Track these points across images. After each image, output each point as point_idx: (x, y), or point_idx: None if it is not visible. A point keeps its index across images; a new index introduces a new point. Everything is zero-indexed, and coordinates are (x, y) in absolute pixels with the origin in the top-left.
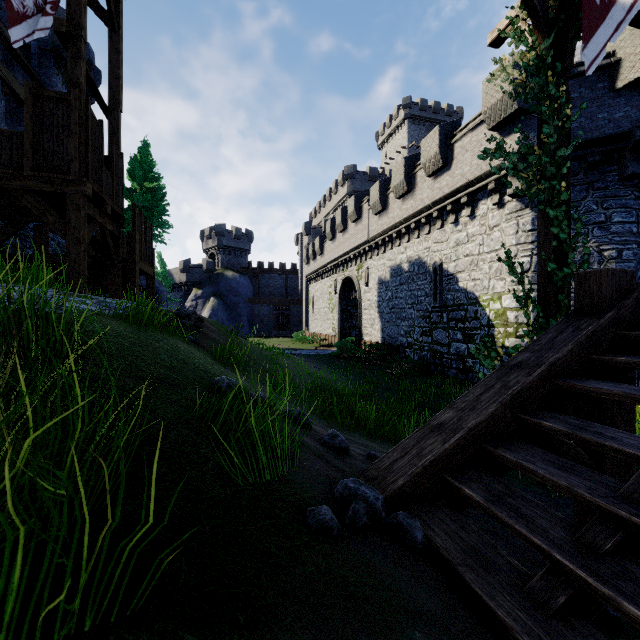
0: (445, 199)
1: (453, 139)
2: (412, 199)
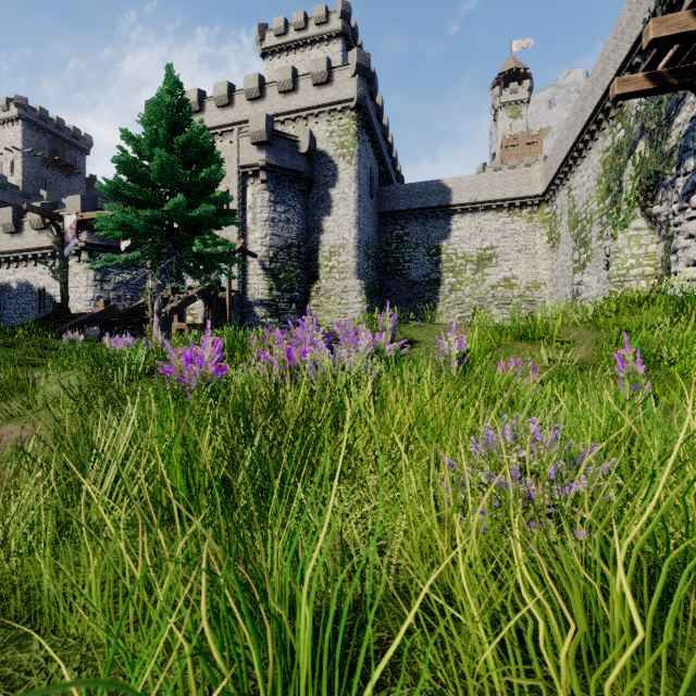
0: (47, 249)
1: None
2: (21, 239)
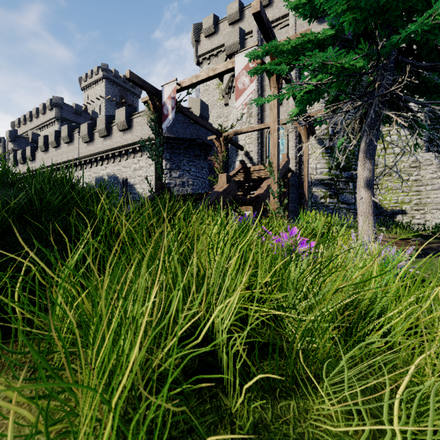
0: (129, 146)
1: (133, 117)
2: (110, 140)
